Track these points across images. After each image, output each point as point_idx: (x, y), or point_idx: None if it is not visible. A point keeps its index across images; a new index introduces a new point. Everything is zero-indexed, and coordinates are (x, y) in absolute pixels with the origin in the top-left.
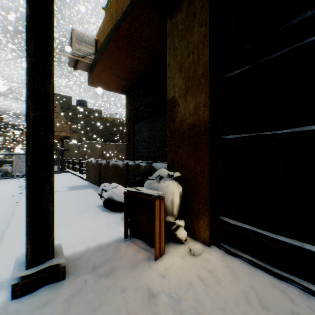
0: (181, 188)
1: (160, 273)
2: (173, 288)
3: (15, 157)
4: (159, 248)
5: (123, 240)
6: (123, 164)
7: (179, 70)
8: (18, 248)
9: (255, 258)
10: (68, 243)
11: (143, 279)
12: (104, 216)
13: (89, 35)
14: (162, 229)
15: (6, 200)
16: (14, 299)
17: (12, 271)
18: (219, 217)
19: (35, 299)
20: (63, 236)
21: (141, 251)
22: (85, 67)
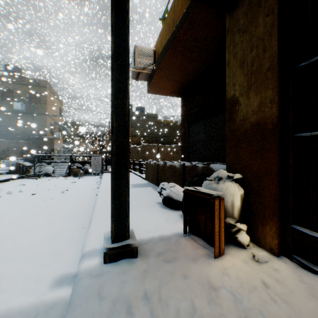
0: (243, 190)
1: (220, 271)
2: (234, 286)
3: (92, 158)
4: (218, 247)
5: (183, 235)
6: (179, 165)
7: (240, 67)
8: (102, 229)
9: None
10: (136, 231)
11: (204, 272)
12: (164, 212)
13: (149, 48)
14: (221, 229)
15: (88, 192)
16: (104, 264)
17: (100, 244)
18: (291, 225)
19: (118, 267)
20: (132, 224)
21: (199, 247)
22: (145, 77)
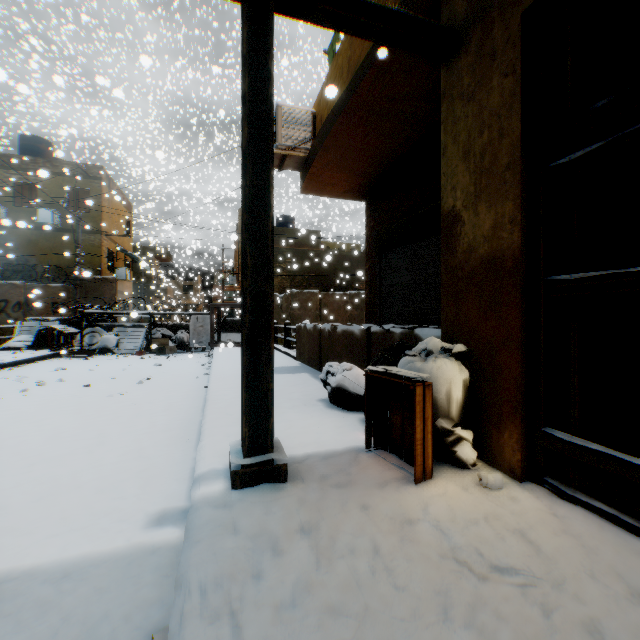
0: (468, 373)
1: (422, 500)
2: (443, 520)
3: (192, 319)
4: (422, 465)
5: (364, 450)
6: (361, 330)
7: (464, 159)
8: (224, 440)
9: (615, 510)
10: (283, 443)
11: (396, 501)
12: (331, 416)
13: (303, 108)
14: (427, 436)
15: (189, 383)
16: (233, 490)
17: (223, 463)
18: (542, 428)
19: (256, 494)
20: (275, 433)
21: (392, 468)
22: (297, 163)
